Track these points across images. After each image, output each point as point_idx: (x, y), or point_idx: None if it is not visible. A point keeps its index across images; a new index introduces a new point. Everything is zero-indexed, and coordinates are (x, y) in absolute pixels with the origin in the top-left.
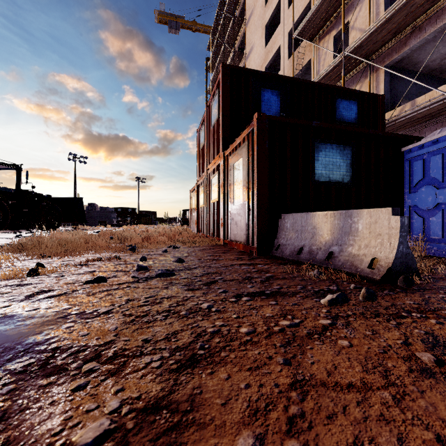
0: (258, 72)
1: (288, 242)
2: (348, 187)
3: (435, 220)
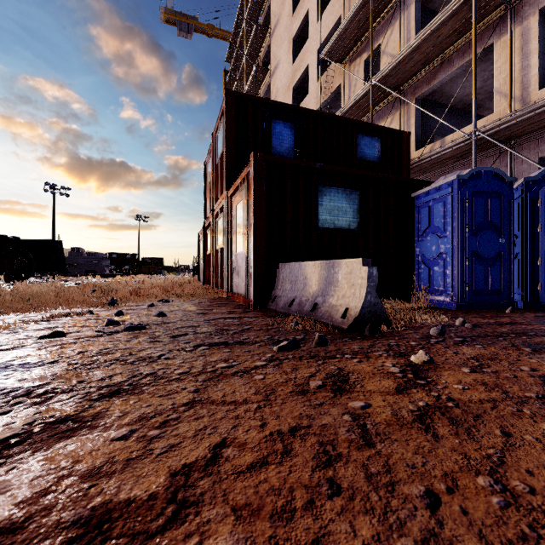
0: (268, 101)
1: (283, 293)
2: (356, 235)
3: (438, 270)
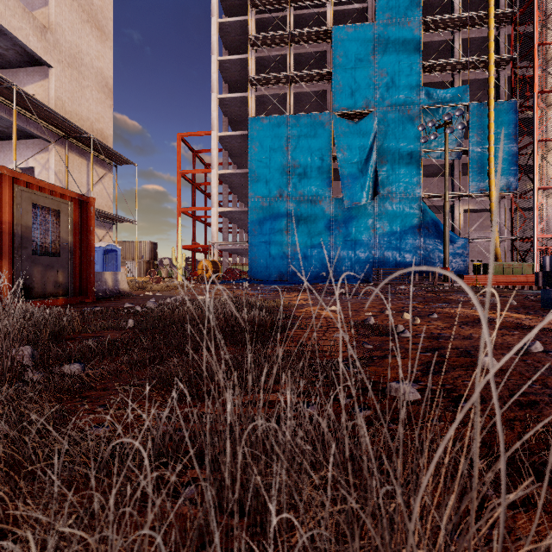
0: None
1: (97, 289)
2: None
3: None
